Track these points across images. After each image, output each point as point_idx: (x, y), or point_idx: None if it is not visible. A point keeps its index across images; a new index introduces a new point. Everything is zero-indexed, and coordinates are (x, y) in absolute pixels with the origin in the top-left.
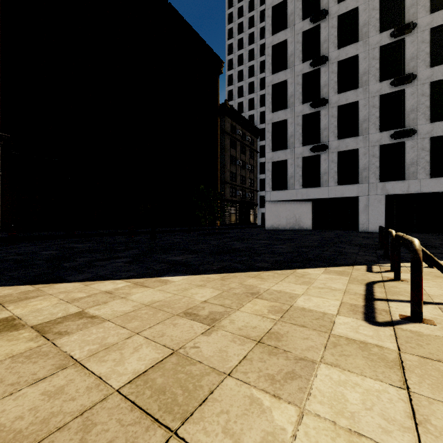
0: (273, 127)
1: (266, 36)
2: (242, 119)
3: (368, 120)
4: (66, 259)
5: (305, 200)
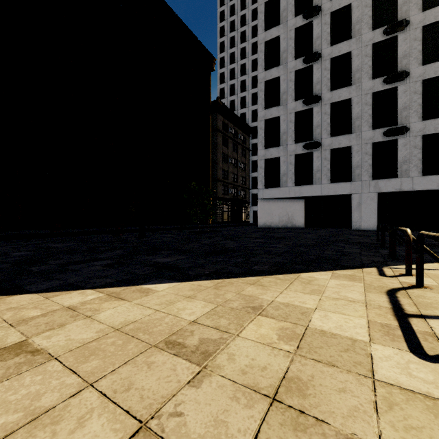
0: (266, 123)
1: (259, 32)
2: (234, 117)
3: (361, 118)
4: (36, 262)
5: (298, 198)
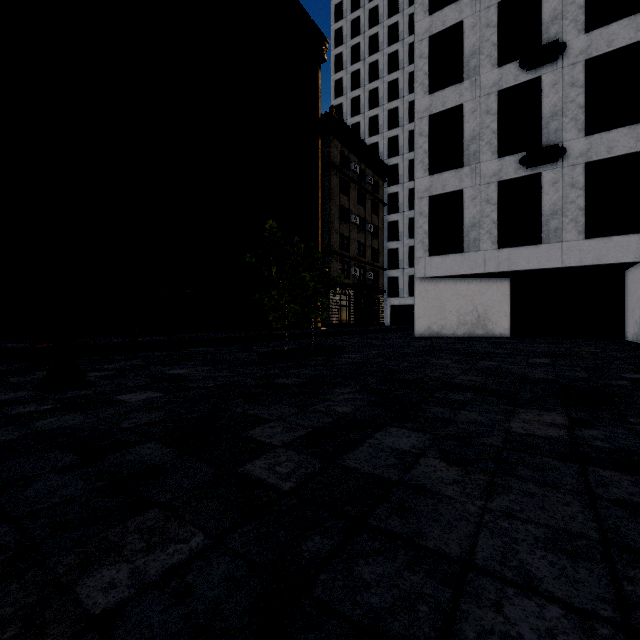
0: (432, 124)
1: None
2: (360, 145)
3: None
4: None
5: (500, 275)
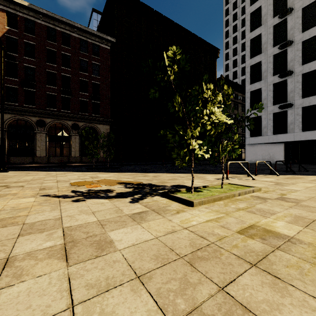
0: (251, 94)
1: (246, 34)
2: (235, 85)
3: None
4: (145, 170)
5: (277, 142)
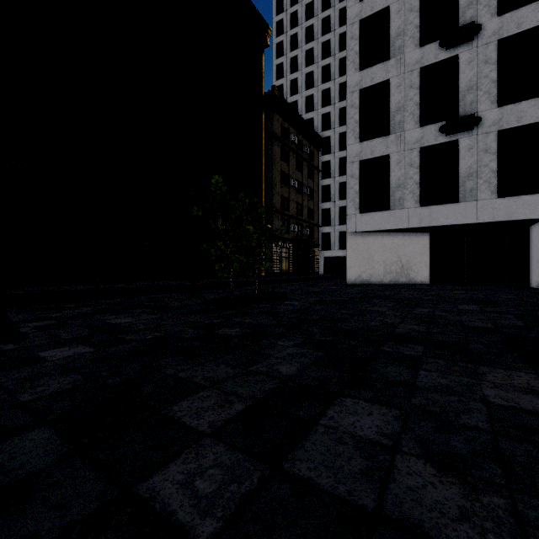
0: (362, 97)
1: None
2: (298, 119)
3: None
4: None
5: (421, 230)
